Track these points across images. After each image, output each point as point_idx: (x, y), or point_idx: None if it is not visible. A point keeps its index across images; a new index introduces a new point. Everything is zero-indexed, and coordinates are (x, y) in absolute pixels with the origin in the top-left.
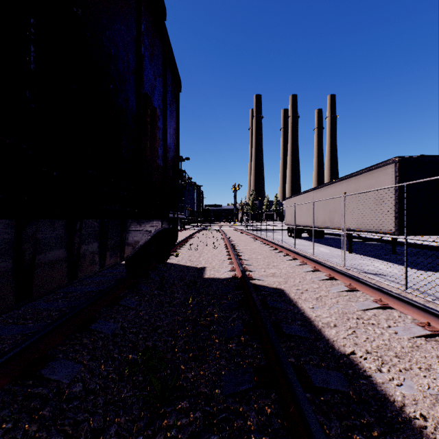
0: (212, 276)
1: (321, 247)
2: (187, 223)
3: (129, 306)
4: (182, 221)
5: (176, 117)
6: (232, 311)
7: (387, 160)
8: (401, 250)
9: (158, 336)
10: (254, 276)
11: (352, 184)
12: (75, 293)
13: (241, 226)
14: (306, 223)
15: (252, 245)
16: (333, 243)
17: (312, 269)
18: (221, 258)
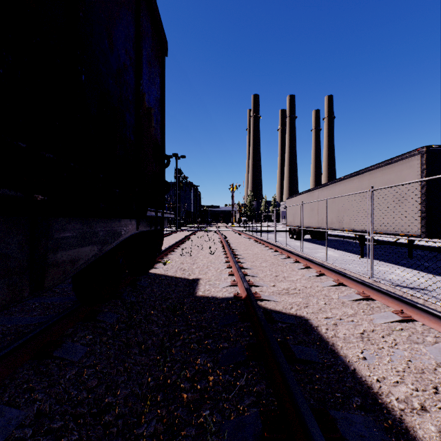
0: (207, 294)
1: (328, 250)
2: (183, 224)
3: (70, 360)
4: (178, 222)
5: (160, 86)
6: (236, 367)
7: (411, 151)
8: (416, 253)
9: (100, 439)
10: (263, 295)
11: (365, 181)
12: (1, 328)
13: (239, 227)
14: (310, 224)
15: (254, 249)
16: (338, 245)
17: (335, 282)
18: (219, 267)
